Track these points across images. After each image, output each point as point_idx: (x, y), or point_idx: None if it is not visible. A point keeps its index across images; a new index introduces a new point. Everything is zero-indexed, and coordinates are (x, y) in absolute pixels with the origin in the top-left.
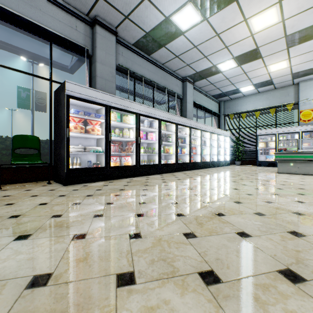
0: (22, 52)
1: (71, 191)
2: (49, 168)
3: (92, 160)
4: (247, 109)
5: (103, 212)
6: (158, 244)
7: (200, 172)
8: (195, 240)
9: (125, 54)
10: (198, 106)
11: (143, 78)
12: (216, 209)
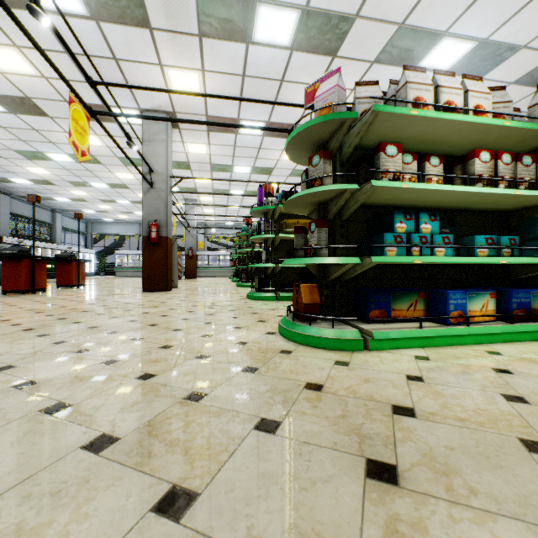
0: None
1: None
2: None
3: None
4: (111, 233)
5: None
6: None
7: None
8: None
9: (13, 203)
10: (67, 229)
11: (24, 217)
12: None
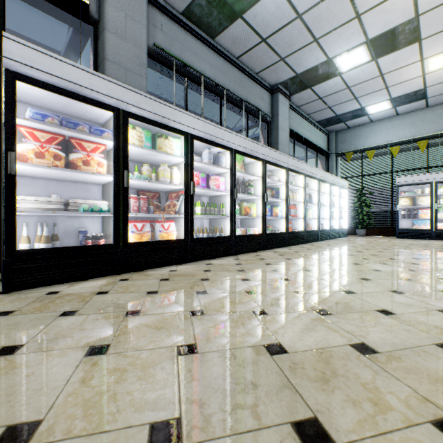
0: None
1: None
2: None
3: (93, 228)
4: (376, 144)
5: None
6: None
7: (308, 250)
8: None
9: (168, 29)
10: (297, 137)
11: (201, 78)
12: None
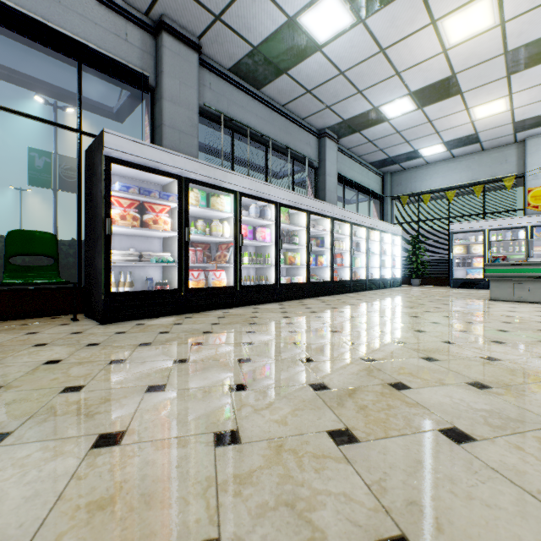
0: (29, 81)
1: (111, 336)
2: (75, 293)
3: (155, 276)
4: (432, 187)
5: (166, 381)
6: (275, 459)
7: (350, 298)
8: (355, 449)
9: (216, 86)
10: (346, 182)
11: (247, 131)
12: (390, 373)
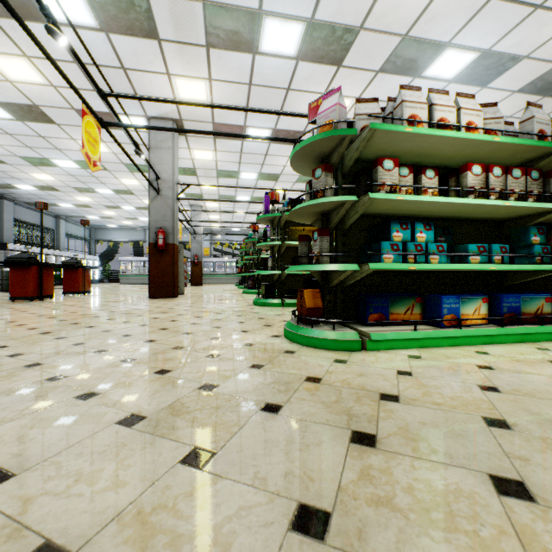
0: None
1: None
2: None
3: None
4: (115, 239)
5: None
6: None
7: None
8: None
9: (16, 209)
10: (70, 236)
11: (28, 223)
12: None
